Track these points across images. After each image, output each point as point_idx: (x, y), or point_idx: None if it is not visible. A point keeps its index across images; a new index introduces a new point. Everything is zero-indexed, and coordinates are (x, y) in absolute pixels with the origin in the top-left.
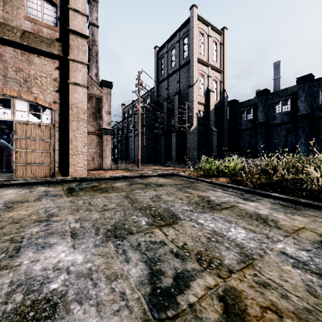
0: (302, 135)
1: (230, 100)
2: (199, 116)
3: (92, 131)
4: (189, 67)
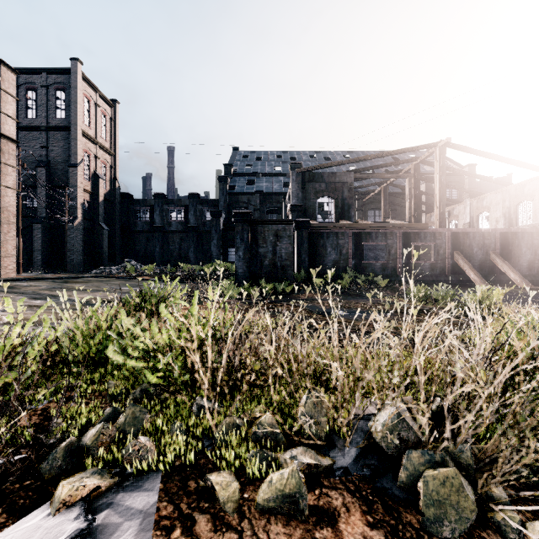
0: (192, 245)
1: (123, 193)
2: (84, 207)
3: None
4: (69, 137)
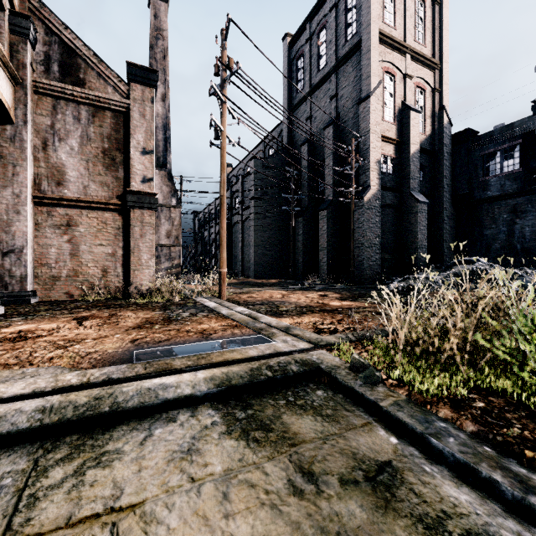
0: None
1: (457, 133)
2: (383, 169)
3: (103, 198)
4: (360, 58)
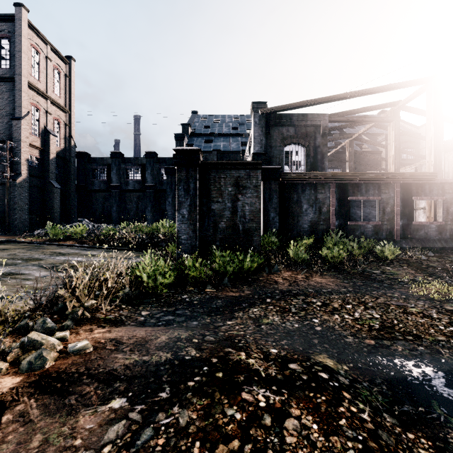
0: (149, 204)
1: (80, 151)
2: (31, 163)
3: None
4: (14, 88)
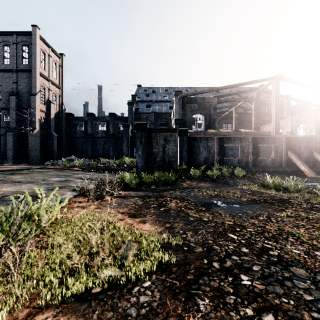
0: (111, 145)
1: (68, 113)
2: (41, 121)
3: None
4: (31, 76)
